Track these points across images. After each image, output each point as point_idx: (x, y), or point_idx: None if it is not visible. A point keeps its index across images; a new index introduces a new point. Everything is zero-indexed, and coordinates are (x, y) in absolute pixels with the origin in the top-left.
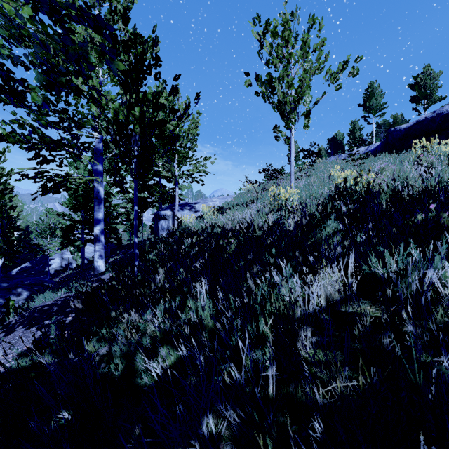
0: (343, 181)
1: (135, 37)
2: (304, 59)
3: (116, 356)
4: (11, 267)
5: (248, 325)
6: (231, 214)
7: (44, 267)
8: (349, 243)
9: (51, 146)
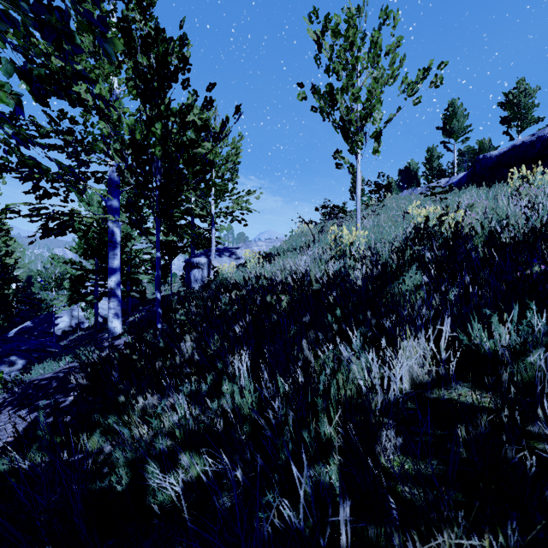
0: (424, 220)
1: (156, 32)
2: (374, 64)
3: (120, 464)
4: (9, 327)
5: (306, 430)
6: (281, 262)
7: (49, 327)
8: (439, 302)
9: (52, 176)
